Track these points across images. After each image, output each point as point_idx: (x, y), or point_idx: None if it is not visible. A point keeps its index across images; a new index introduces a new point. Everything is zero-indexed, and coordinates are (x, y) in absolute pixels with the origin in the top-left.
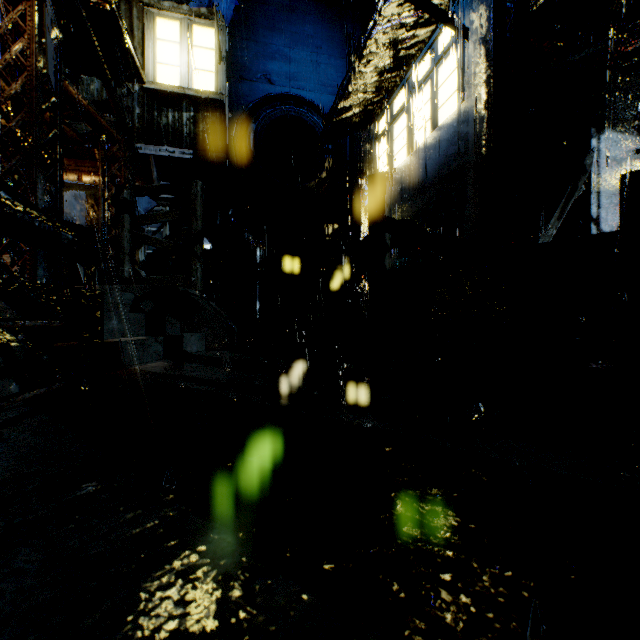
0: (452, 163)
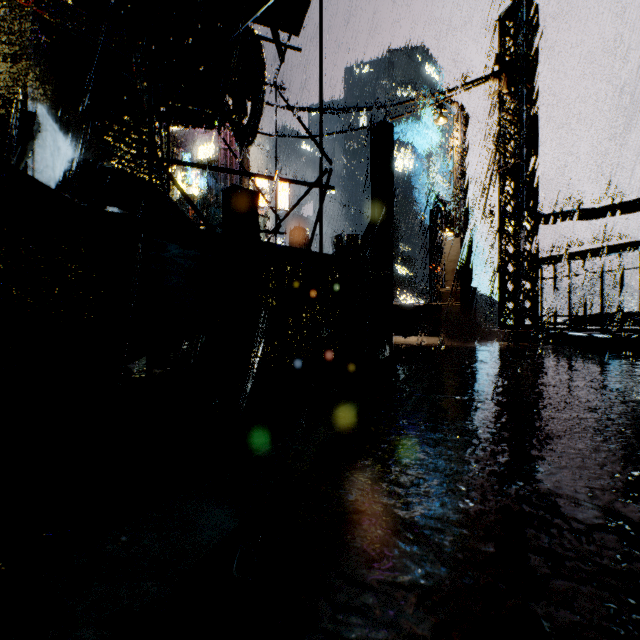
0: None
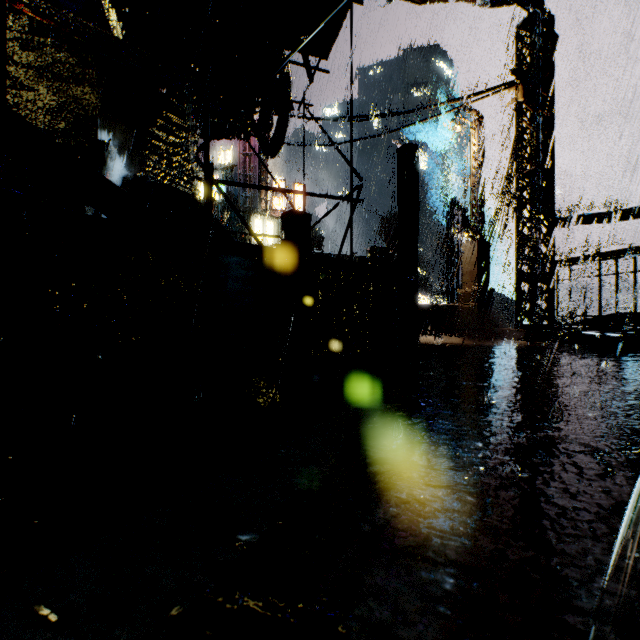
0: None
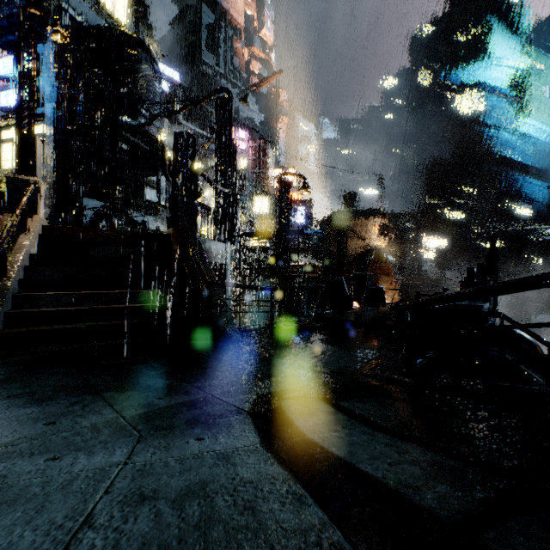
0: None
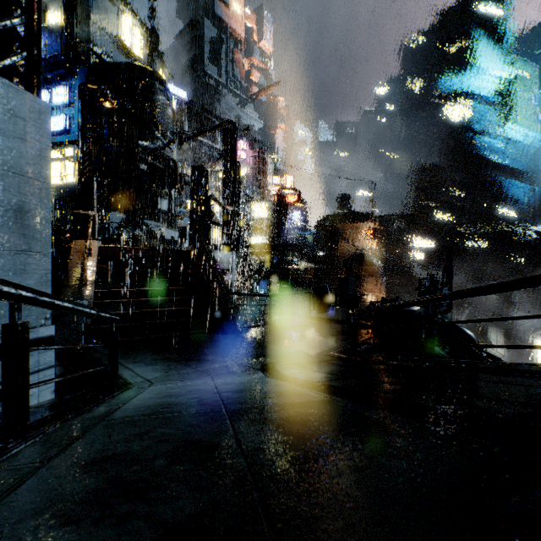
0: (71, 200)
